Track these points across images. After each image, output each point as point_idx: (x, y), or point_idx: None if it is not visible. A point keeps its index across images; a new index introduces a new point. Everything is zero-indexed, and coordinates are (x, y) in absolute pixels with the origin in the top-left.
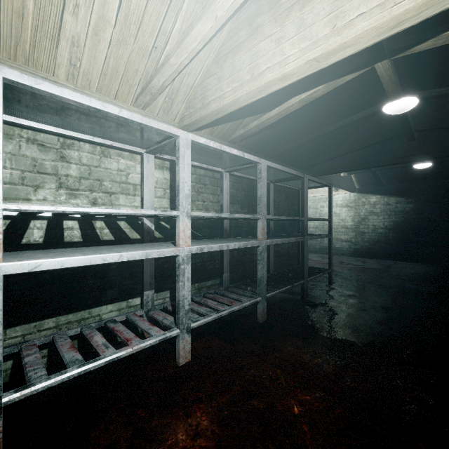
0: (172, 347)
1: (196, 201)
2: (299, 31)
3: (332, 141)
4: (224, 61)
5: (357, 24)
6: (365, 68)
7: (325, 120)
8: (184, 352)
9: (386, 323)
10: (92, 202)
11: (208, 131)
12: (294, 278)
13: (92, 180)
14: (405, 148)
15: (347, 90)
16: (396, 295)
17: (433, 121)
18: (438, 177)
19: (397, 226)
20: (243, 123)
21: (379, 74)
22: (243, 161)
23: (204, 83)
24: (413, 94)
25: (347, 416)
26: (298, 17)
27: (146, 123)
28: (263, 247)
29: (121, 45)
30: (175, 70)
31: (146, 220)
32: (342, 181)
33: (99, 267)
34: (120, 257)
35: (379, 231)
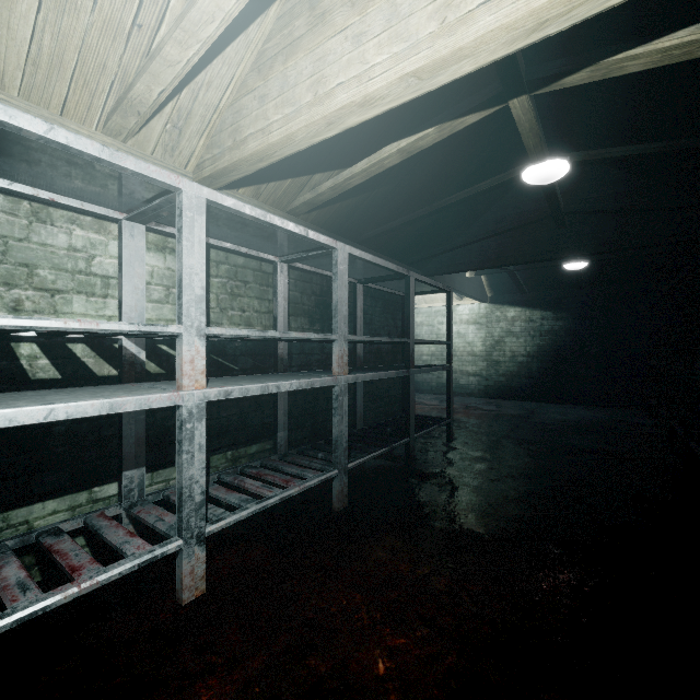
0: (176, 570)
1: (229, 310)
2: (390, 24)
3: (453, 222)
4: (269, 68)
5: (478, 18)
6: (496, 106)
7: (441, 188)
8: (192, 579)
9: (526, 500)
10: (12, 307)
11: (251, 191)
12: (394, 435)
13: (12, 265)
14: (553, 238)
15: (473, 144)
16: (541, 455)
17: (589, 201)
18: (595, 284)
19: (543, 353)
20: (311, 182)
21: (516, 118)
22: (308, 243)
23: (237, 104)
24: (563, 155)
25: (463, 667)
26: (388, 0)
27: (112, 160)
28: (341, 387)
29: (65, 10)
30: (175, 71)
31: (129, 342)
32: (469, 285)
33: (26, 431)
34: (49, 412)
35: (519, 360)
